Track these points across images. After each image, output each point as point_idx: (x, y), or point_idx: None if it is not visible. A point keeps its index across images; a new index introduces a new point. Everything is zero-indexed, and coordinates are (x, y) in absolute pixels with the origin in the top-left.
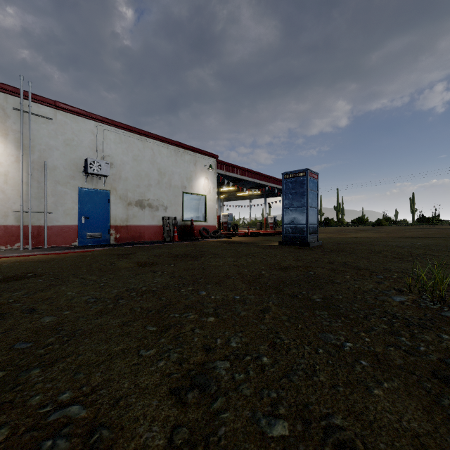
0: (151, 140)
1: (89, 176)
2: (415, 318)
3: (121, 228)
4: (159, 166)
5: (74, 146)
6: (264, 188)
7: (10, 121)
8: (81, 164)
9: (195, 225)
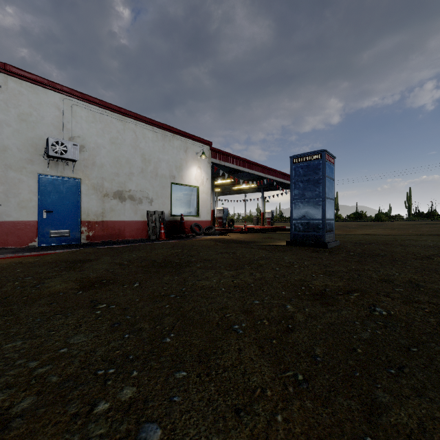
0: (133, 120)
1: (52, 160)
2: None
3: (96, 225)
4: (143, 151)
5: (32, 122)
6: (261, 180)
7: None
8: (41, 145)
9: (186, 220)
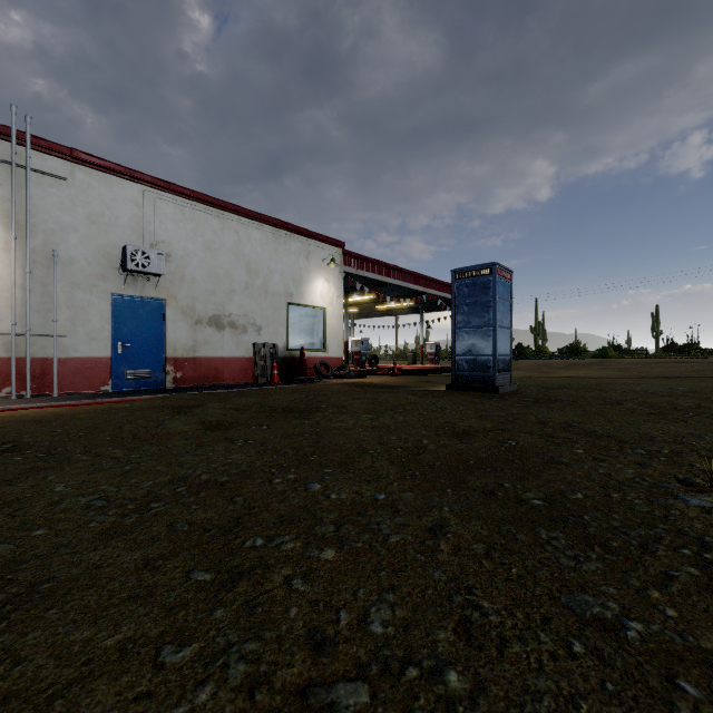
0: (235, 216)
1: (130, 275)
2: None
3: (185, 363)
4: (248, 259)
5: (104, 225)
6: (419, 296)
7: None
8: (116, 255)
9: (308, 357)
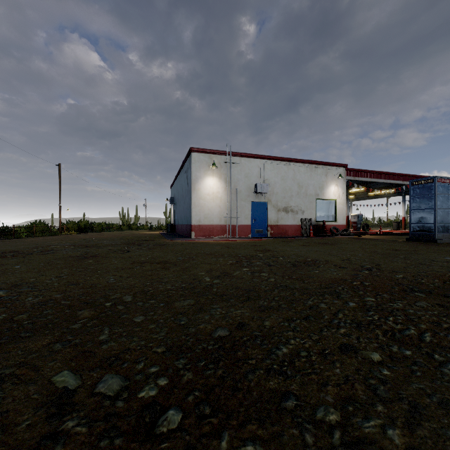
0: (293, 163)
1: (257, 194)
2: (442, 261)
3: (274, 227)
4: (298, 181)
5: (249, 177)
6: (399, 187)
7: (222, 169)
8: (252, 187)
9: (326, 224)
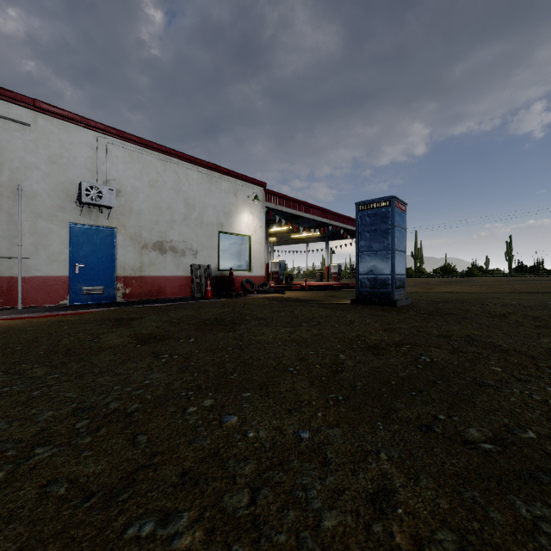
0: (175, 160)
1: (86, 207)
2: None
3: (133, 281)
4: (186, 195)
5: (63, 165)
6: (326, 227)
7: None
8: (73, 190)
9: (236, 276)
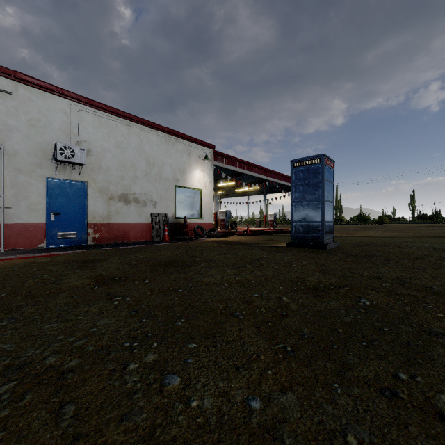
0: (138, 125)
1: (60, 164)
2: None
3: (102, 227)
4: (147, 155)
5: (40, 128)
6: (264, 182)
7: None
8: (50, 149)
9: (189, 223)
